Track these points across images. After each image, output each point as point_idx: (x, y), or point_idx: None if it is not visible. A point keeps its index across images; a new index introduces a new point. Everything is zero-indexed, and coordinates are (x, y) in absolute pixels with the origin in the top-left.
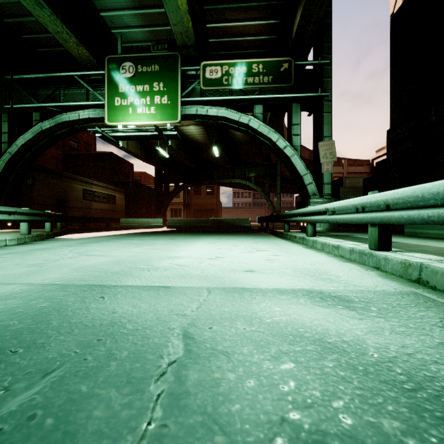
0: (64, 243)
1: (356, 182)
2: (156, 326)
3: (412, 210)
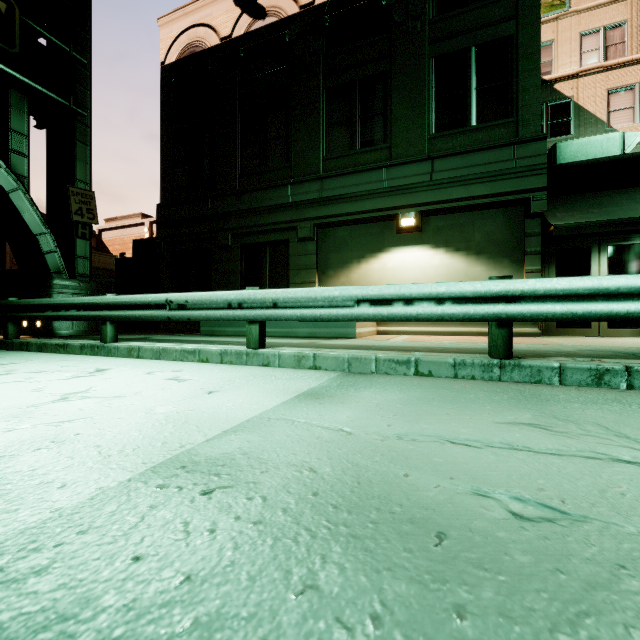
0: None
1: (96, 260)
2: (377, 446)
3: (305, 309)
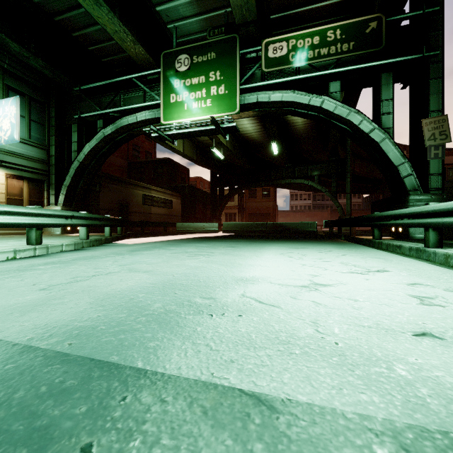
0: (114, 250)
1: None
2: None
3: None
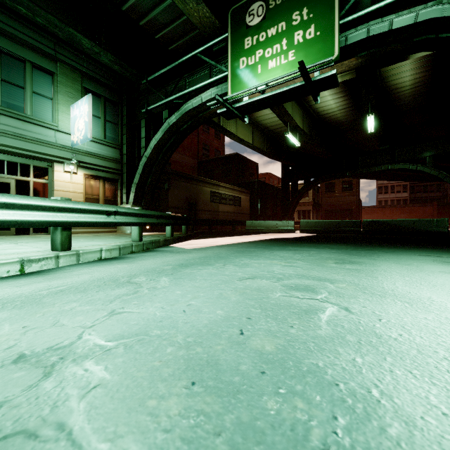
0: (157, 263)
1: None
2: None
3: None
